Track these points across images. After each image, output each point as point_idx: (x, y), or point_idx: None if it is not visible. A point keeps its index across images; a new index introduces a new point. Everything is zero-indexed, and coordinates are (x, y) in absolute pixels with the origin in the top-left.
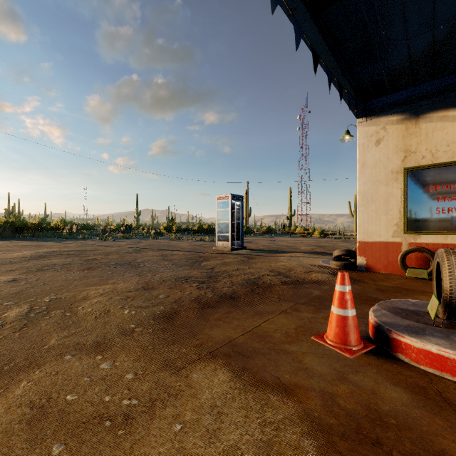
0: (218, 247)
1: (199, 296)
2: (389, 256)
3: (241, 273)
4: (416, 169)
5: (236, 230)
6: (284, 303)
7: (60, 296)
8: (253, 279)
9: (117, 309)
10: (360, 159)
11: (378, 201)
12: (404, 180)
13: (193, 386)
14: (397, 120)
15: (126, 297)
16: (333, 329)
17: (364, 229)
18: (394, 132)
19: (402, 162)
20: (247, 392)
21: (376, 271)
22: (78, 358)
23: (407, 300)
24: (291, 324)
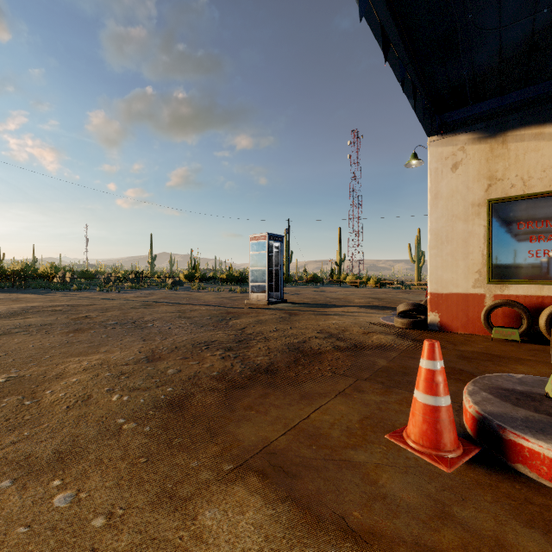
0: (251, 300)
1: (224, 369)
2: (469, 311)
3: (280, 336)
4: (503, 201)
5: (274, 279)
6: (341, 380)
7: (25, 372)
8: (297, 344)
9: (103, 393)
10: (432, 189)
11: (455, 241)
12: (488, 215)
13: (203, 540)
14: (480, 139)
15: (120, 373)
16: (418, 425)
17: (437, 278)
18: (475, 153)
19: (485, 192)
20: (293, 546)
21: (452, 331)
22: (20, 486)
23: (509, 375)
24: (353, 414)
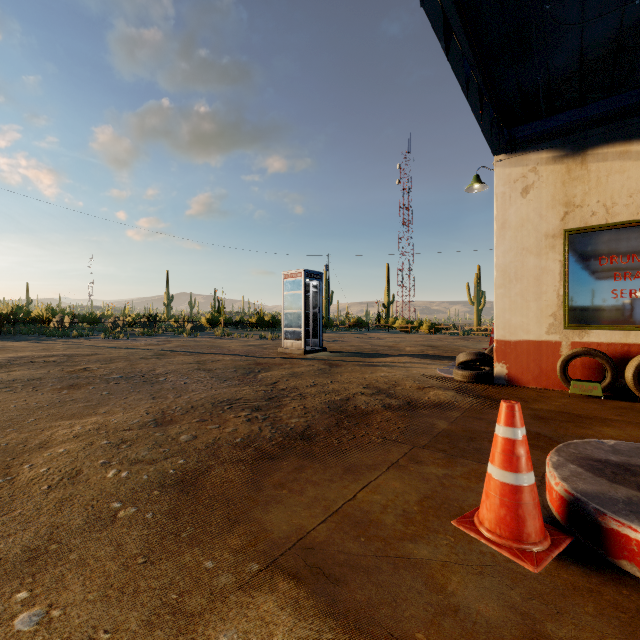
0: (285, 349)
1: (250, 435)
2: (542, 362)
3: (319, 392)
4: (582, 231)
5: (311, 323)
6: (393, 447)
7: None
8: (339, 402)
9: (96, 468)
10: (498, 217)
11: (526, 279)
12: (564, 248)
13: None
14: (555, 158)
15: (120, 441)
16: (493, 510)
17: (504, 322)
18: (549, 175)
19: (561, 221)
20: None
21: (522, 385)
22: None
23: (599, 441)
24: (410, 492)
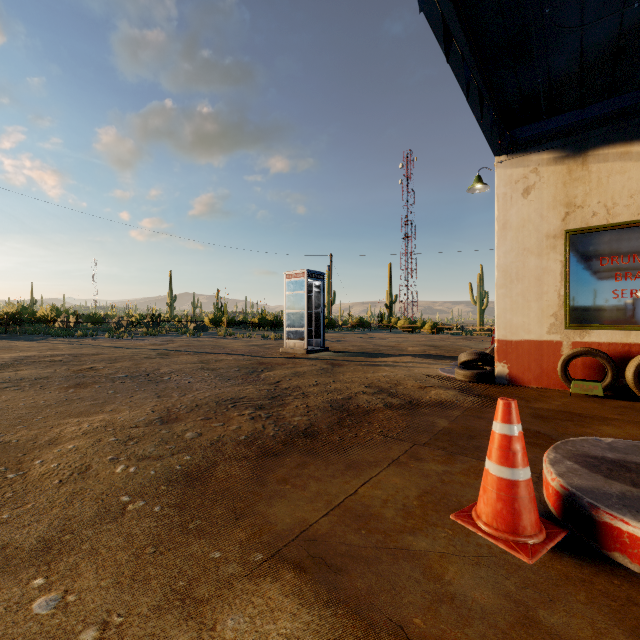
0: (287, 348)
1: (254, 432)
2: (543, 361)
3: (322, 391)
4: (583, 232)
5: (314, 323)
6: (394, 445)
7: (11, 437)
8: (341, 401)
9: (105, 463)
10: (499, 218)
11: (527, 279)
12: (565, 249)
13: None
14: (556, 159)
15: (127, 438)
16: (490, 504)
17: (506, 322)
18: (550, 176)
19: (562, 222)
20: None
21: (524, 385)
22: None
23: (596, 439)
24: (410, 488)
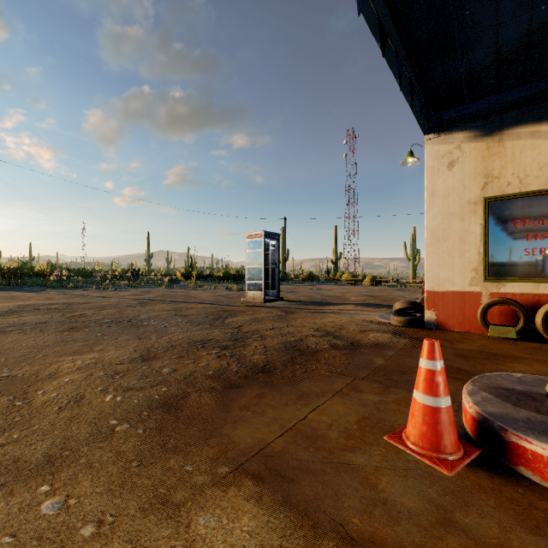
0: (248, 298)
1: (220, 368)
2: (465, 309)
3: (277, 334)
4: (500, 199)
5: (270, 277)
6: (338, 379)
7: (17, 372)
8: (293, 342)
9: (96, 394)
10: (428, 187)
11: (452, 239)
12: (484, 213)
13: None
14: (476, 137)
15: (114, 373)
16: (417, 427)
17: (433, 276)
18: (471, 152)
19: (481, 190)
20: None
21: (449, 329)
22: (7, 492)
23: (508, 374)
24: (351, 414)
